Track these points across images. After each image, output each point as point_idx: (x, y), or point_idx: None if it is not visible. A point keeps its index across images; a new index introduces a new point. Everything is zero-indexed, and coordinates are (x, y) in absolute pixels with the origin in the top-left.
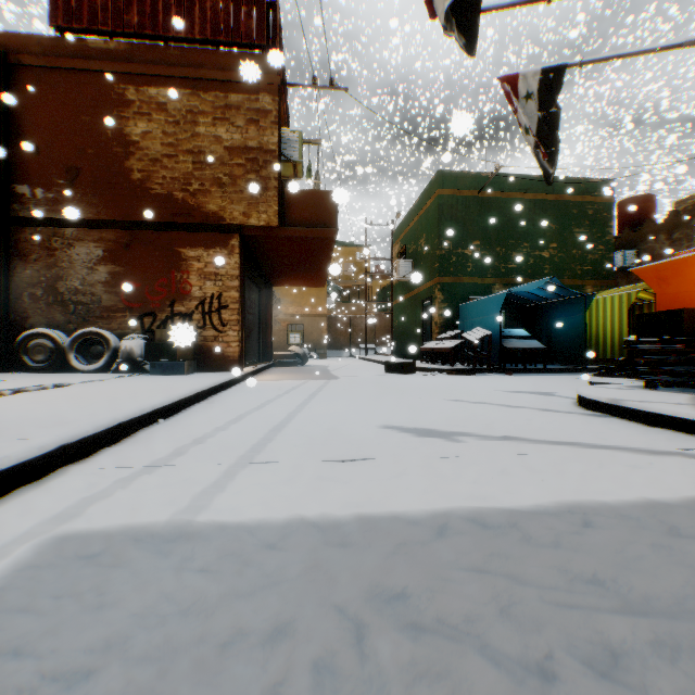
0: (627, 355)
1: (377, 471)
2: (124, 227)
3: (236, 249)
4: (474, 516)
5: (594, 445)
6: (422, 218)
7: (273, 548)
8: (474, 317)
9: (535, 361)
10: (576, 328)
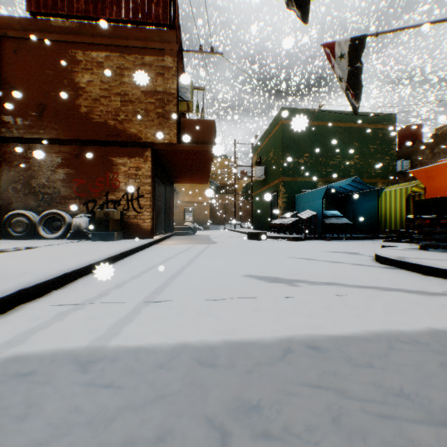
0: (405, 228)
1: (240, 308)
2: (75, 143)
3: (149, 158)
4: (309, 341)
5: (389, 289)
6: (271, 139)
7: (162, 367)
8: (305, 203)
9: (345, 231)
10: (371, 210)
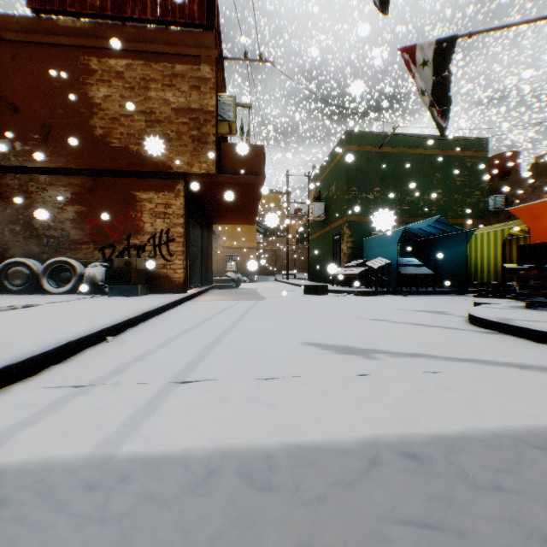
0: (500, 280)
1: (301, 391)
2: (88, 174)
3: (181, 192)
4: (402, 445)
5: (497, 362)
6: (333, 169)
7: (194, 490)
8: (375, 249)
9: (426, 284)
10: (458, 258)
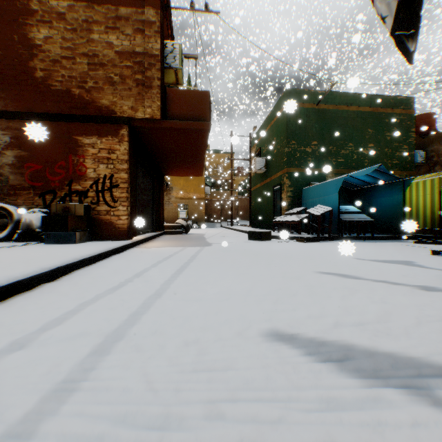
0: (438, 226)
1: None
2: (28, 117)
3: (125, 137)
4: None
5: None
6: (274, 126)
7: None
8: (314, 197)
9: (364, 230)
10: (395, 205)
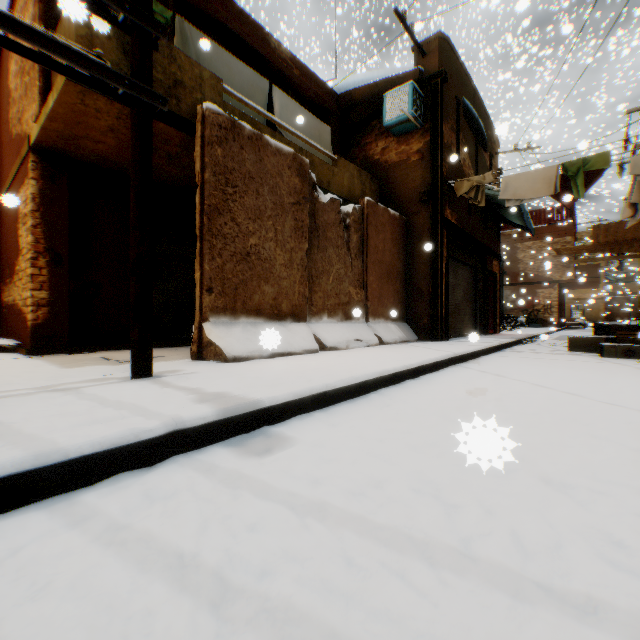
0: None
1: None
2: (516, 285)
3: (555, 288)
4: None
5: None
6: None
7: None
8: None
9: None
10: None
